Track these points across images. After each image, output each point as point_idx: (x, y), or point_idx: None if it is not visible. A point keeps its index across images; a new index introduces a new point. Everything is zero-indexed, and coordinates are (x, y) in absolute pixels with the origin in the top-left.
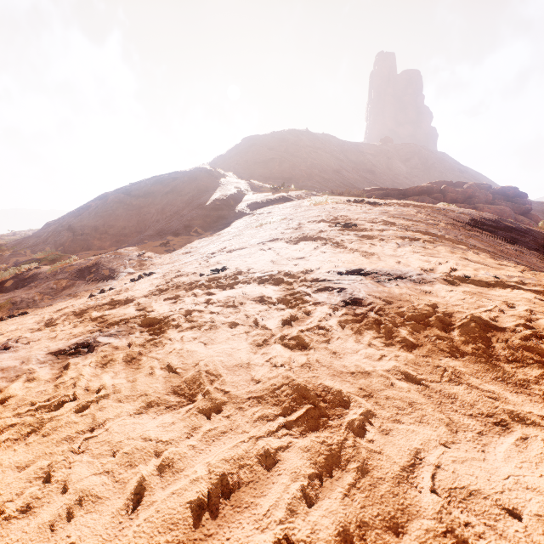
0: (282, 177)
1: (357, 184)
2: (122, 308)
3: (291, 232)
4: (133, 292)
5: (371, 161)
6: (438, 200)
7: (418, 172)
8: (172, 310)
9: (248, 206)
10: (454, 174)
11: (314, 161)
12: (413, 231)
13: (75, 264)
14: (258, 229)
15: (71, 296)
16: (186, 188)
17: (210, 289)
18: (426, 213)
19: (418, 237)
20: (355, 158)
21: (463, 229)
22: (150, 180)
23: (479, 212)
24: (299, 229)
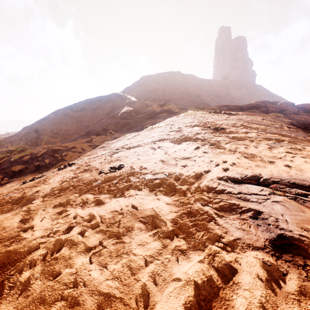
0: (165, 99)
1: (210, 103)
2: (11, 215)
3: (174, 134)
4: (42, 188)
5: (217, 90)
6: (263, 112)
7: (245, 96)
8: (44, 235)
9: (144, 116)
10: (266, 97)
11: (184, 89)
12: (271, 133)
13: (29, 155)
14: (150, 131)
15: (19, 178)
16: (106, 106)
17: (101, 194)
18: (269, 120)
19: (280, 138)
20: (208, 88)
21: (300, 131)
22: (85, 101)
23: (301, 119)
24: (180, 132)
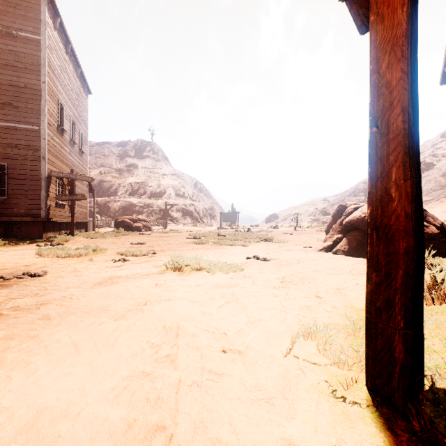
0: None
1: None
2: None
3: None
4: None
5: None
6: None
7: None
8: None
9: None
10: None
11: None
12: None
13: None
14: None
15: None
16: None
17: None
18: None
19: None
20: None
21: None
22: None
23: None
24: None
